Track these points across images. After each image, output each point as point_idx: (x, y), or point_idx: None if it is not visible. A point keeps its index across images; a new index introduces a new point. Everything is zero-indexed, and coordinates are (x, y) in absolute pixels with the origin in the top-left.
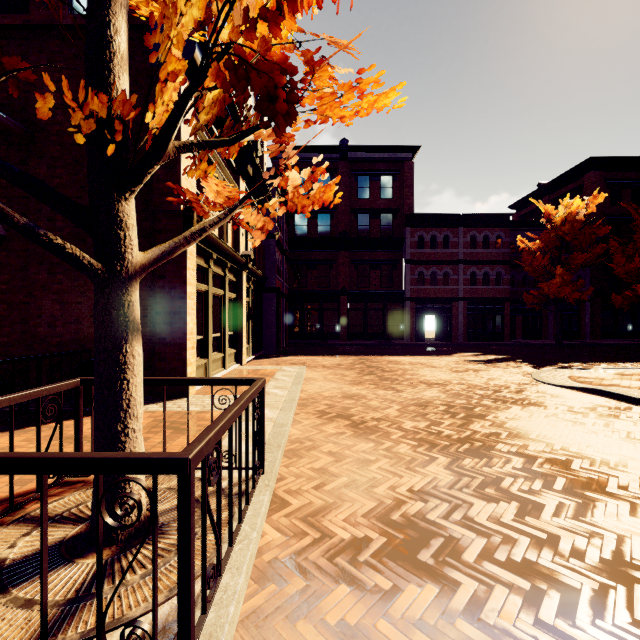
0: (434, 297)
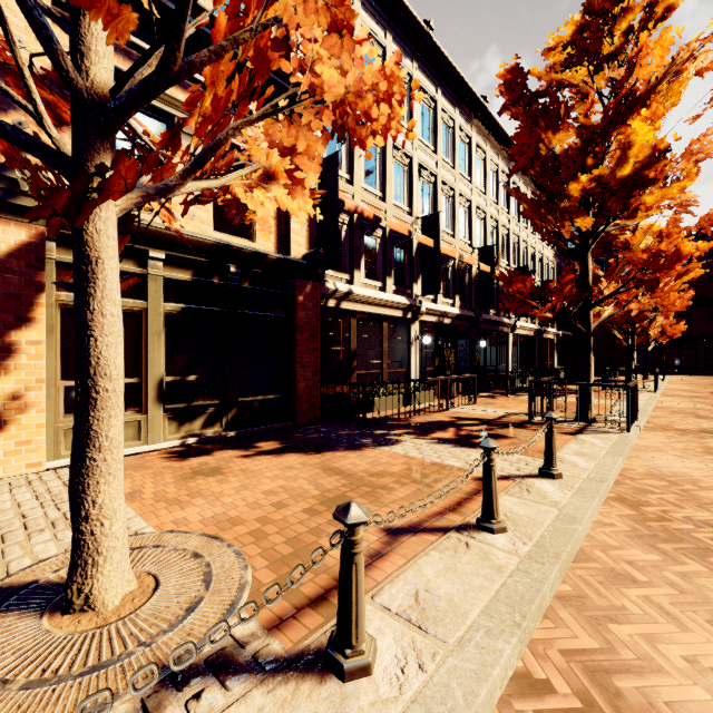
0: None
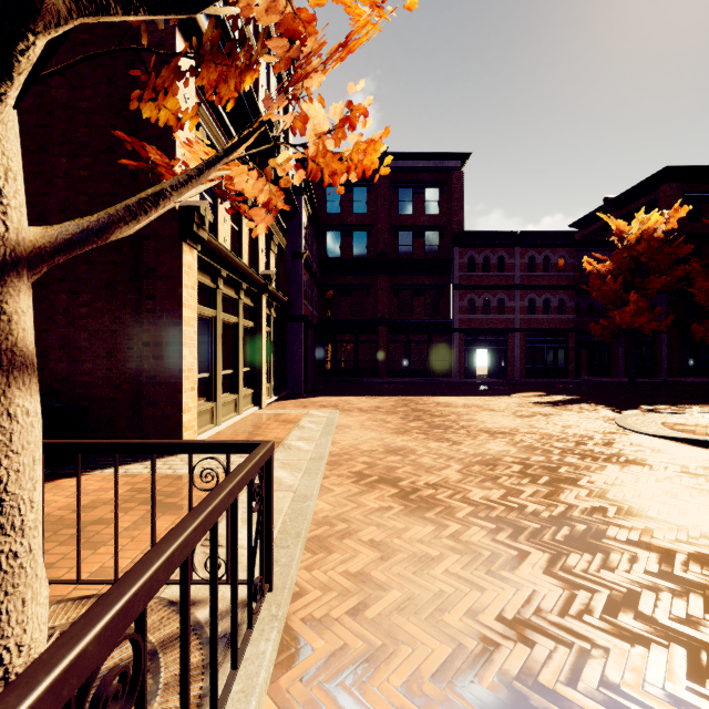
0: (487, 328)
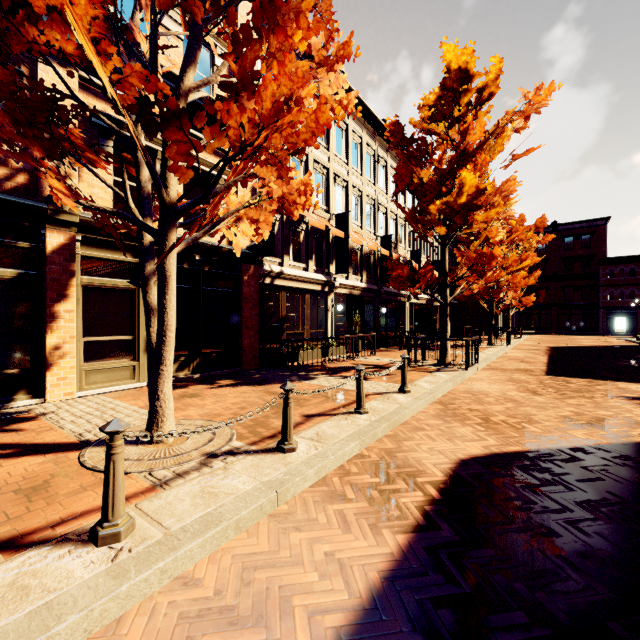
0: (621, 306)
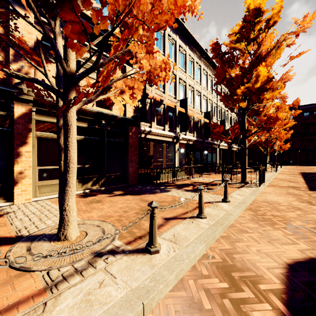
0: None
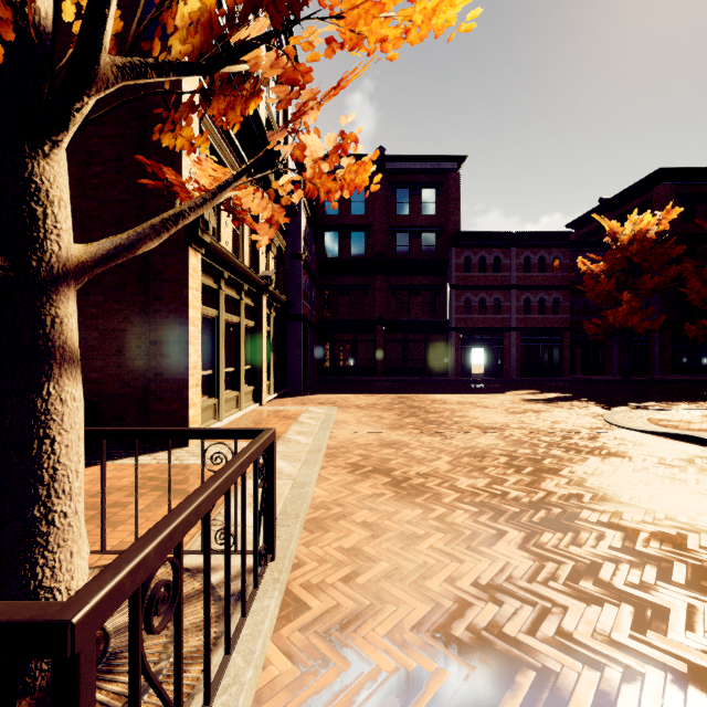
0: (483, 327)
